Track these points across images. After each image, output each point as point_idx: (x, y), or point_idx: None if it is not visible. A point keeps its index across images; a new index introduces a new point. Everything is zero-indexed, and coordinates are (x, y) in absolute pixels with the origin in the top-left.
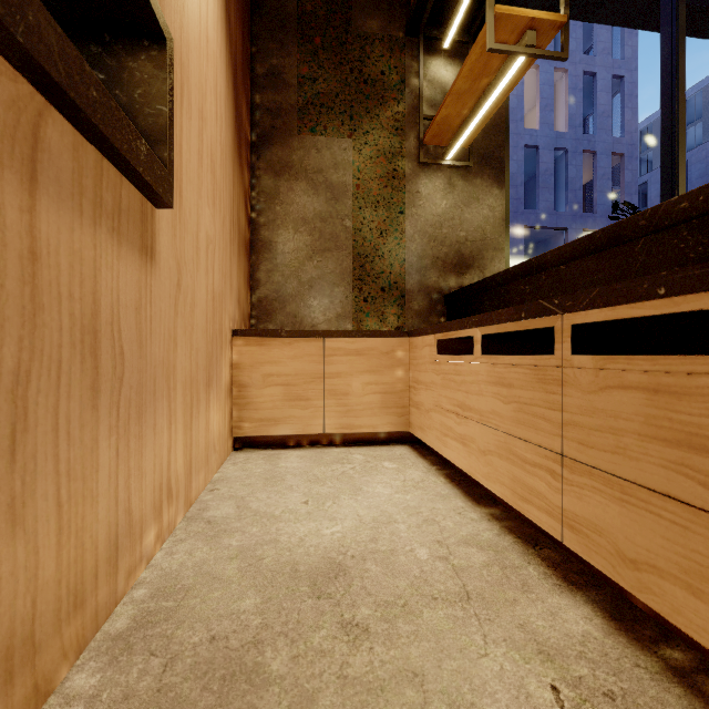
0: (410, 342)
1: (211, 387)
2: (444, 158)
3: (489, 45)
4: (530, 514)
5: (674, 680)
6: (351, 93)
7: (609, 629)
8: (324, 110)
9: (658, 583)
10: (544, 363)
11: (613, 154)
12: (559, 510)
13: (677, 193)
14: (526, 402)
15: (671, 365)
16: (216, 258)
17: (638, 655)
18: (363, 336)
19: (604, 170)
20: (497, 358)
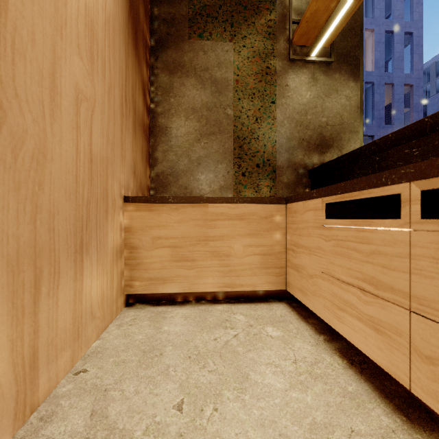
0: (287, 208)
1: (85, 253)
2: (310, 55)
3: None
4: None
5: None
6: (232, 5)
7: None
8: (209, 19)
9: None
10: None
11: (405, 85)
12: None
13: None
14: None
15: None
16: (96, 120)
17: None
18: (244, 202)
19: (399, 95)
20: None
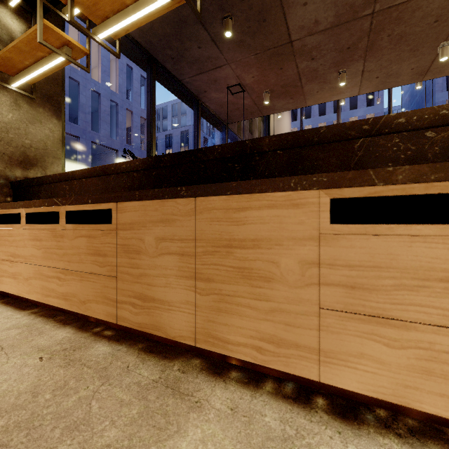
0: None
1: None
2: (10, 84)
3: (39, 39)
4: (50, 302)
5: (93, 336)
6: None
7: (76, 332)
8: None
9: (90, 305)
10: (56, 228)
11: (141, 117)
12: (62, 294)
13: (152, 152)
14: (48, 247)
15: (93, 227)
16: None
17: (84, 334)
18: None
19: (137, 123)
20: (35, 226)
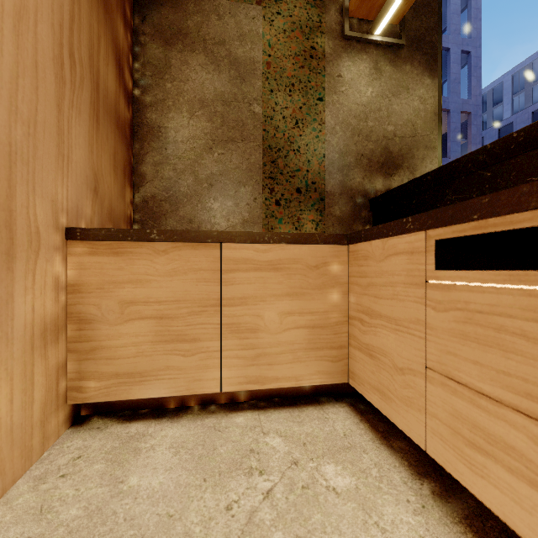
0: (351, 251)
1: None
2: (373, 32)
3: None
4: None
5: None
6: None
7: None
8: None
9: None
10: None
11: (462, 112)
12: None
13: None
14: None
15: None
16: None
17: None
18: (281, 240)
19: (455, 124)
20: None
